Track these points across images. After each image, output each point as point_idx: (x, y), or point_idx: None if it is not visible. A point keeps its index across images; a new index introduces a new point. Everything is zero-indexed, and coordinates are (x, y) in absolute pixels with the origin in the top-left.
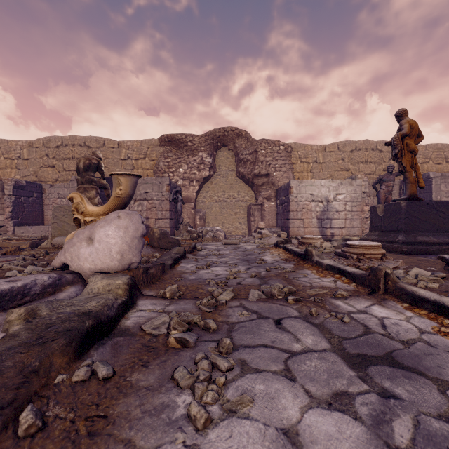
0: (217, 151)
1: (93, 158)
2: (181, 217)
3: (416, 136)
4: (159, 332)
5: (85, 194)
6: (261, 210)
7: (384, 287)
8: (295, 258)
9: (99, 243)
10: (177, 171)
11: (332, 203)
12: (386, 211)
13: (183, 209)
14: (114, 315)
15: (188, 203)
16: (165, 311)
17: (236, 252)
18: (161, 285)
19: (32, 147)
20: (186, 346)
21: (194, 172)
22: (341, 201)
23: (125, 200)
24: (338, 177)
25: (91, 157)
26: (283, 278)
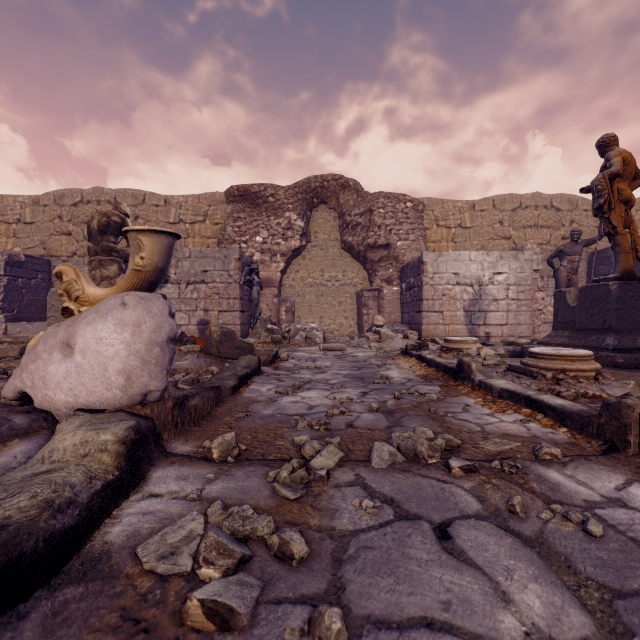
0: (313, 210)
1: (114, 213)
2: (258, 309)
3: (632, 177)
4: (174, 569)
5: (101, 271)
6: (378, 298)
7: (639, 441)
8: (439, 375)
9: (84, 355)
10: (253, 240)
11: (488, 287)
12: (583, 298)
13: (261, 297)
14: (74, 524)
15: (269, 287)
16: (201, 498)
17: (341, 363)
18: (209, 430)
19: (38, 205)
20: (230, 628)
21: (278, 241)
22: (501, 284)
23: (150, 276)
24: (494, 248)
25: (111, 212)
26: (428, 415)
